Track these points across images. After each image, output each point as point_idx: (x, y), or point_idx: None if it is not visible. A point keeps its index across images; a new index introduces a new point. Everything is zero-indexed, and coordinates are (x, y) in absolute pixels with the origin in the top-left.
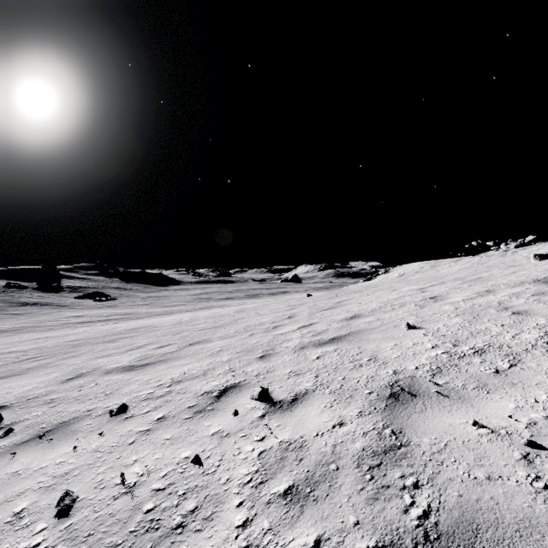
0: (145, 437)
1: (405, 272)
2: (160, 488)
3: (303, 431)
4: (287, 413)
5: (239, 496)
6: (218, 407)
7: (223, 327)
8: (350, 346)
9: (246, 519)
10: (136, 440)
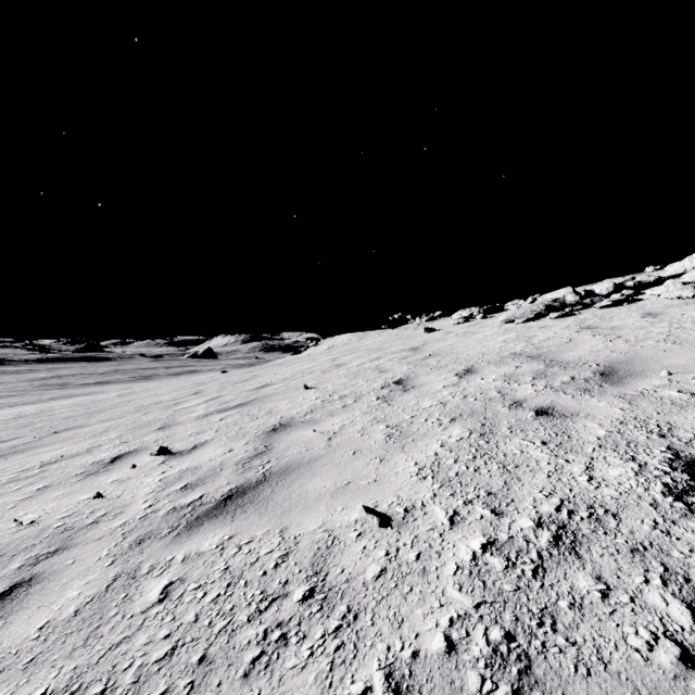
0: (28, 501)
1: (334, 344)
2: (65, 516)
3: (199, 461)
4: (186, 456)
5: (144, 499)
6: (114, 467)
7: (102, 412)
8: (253, 407)
9: (151, 504)
10: (17, 505)
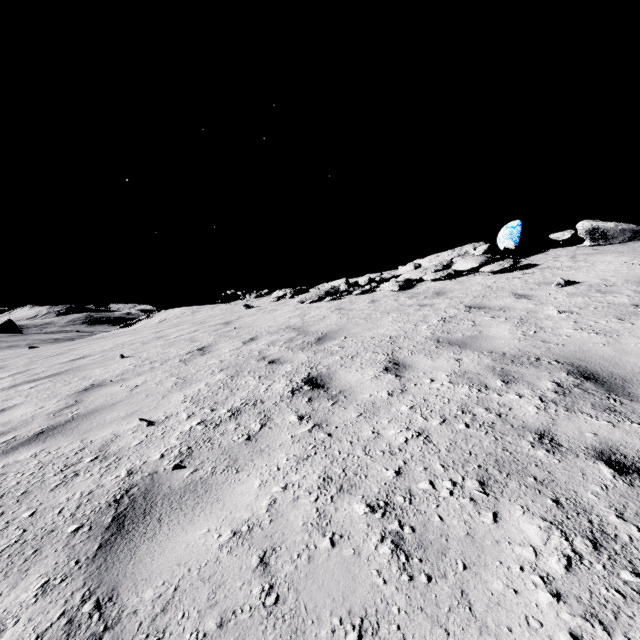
0: None
1: (167, 318)
2: None
3: (10, 418)
4: None
5: None
6: None
7: None
8: (67, 376)
9: None
10: None
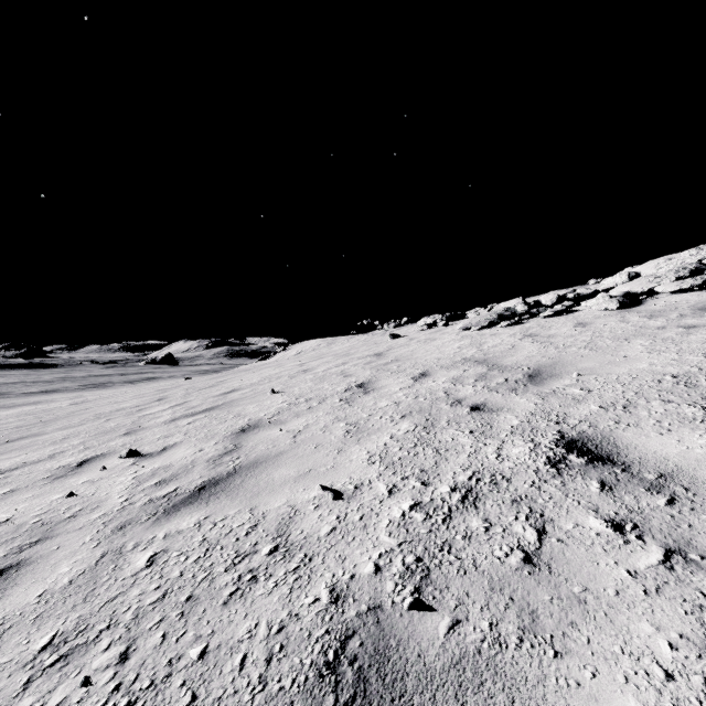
0: None
1: (303, 350)
2: (41, 513)
3: (171, 460)
4: (157, 457)
5: (119, 495)
6: (82, 470)
7: (57, 420)
8: (221, 411)
9: (127, 498)
10: None
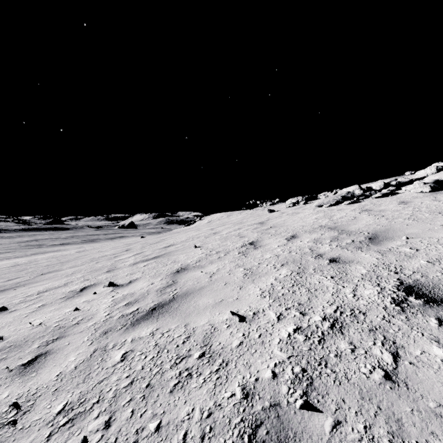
0: (35, 313)
1: (212, 220)
2: (59, 320)
3: (134, 289)
4: (126, 287)
5: (104, 311)
6: (83, 294)
7: (69, 262)
8: (164, 258)
9: (108, 313)
10: (28, 315)
